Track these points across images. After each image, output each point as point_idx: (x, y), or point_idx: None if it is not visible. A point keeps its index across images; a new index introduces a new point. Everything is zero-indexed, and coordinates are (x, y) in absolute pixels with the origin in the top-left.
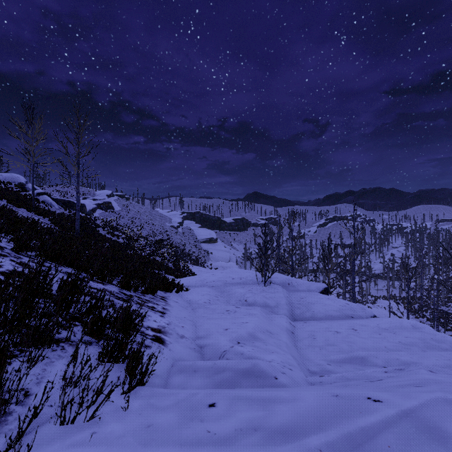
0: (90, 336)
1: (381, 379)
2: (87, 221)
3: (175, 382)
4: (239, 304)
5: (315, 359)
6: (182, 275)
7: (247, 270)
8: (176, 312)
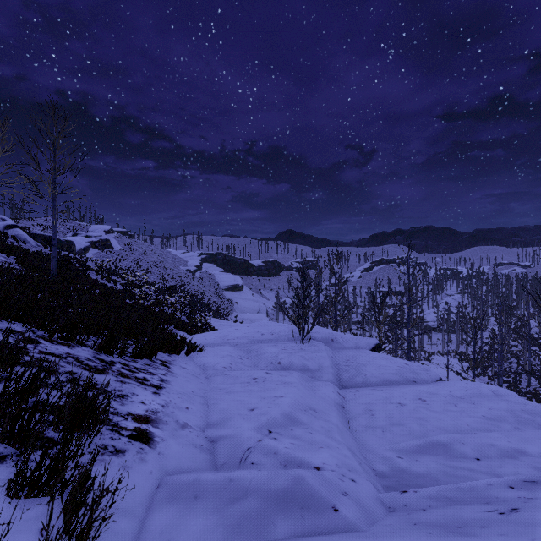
0: (7, 444)
1: (516, 508)
2: (70, 261)
3: (158, 524)
4: (270, 368)
5: (379, 449)
6: (197, 331)
7: (280, 323)
8: (180, 384)
